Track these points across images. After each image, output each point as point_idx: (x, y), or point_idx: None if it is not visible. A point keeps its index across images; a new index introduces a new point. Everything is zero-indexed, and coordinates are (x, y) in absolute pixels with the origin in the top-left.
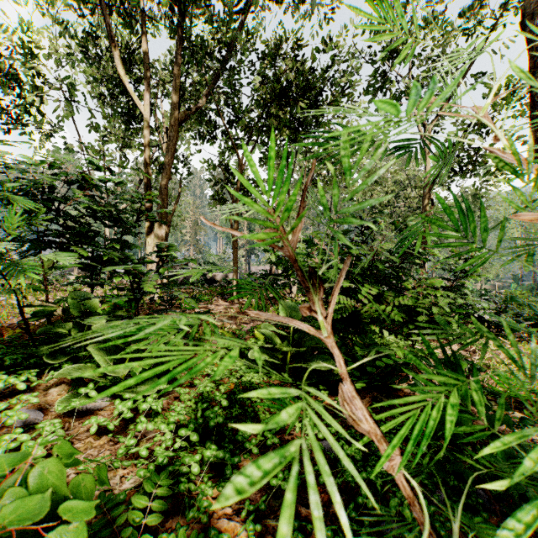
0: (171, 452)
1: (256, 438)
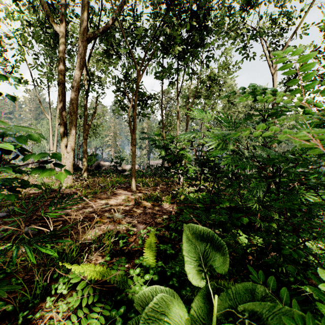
0: None
1: None
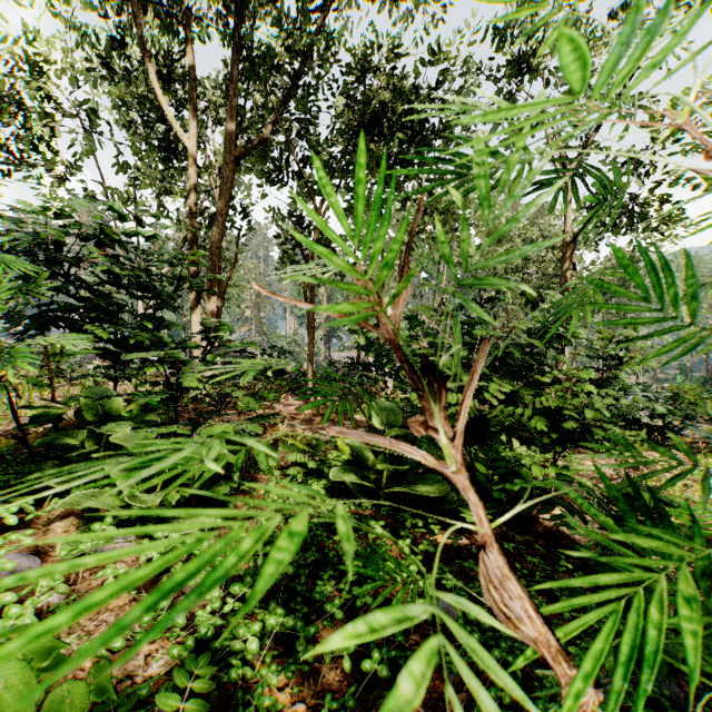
0: (218, 619)
1: (341, 596)
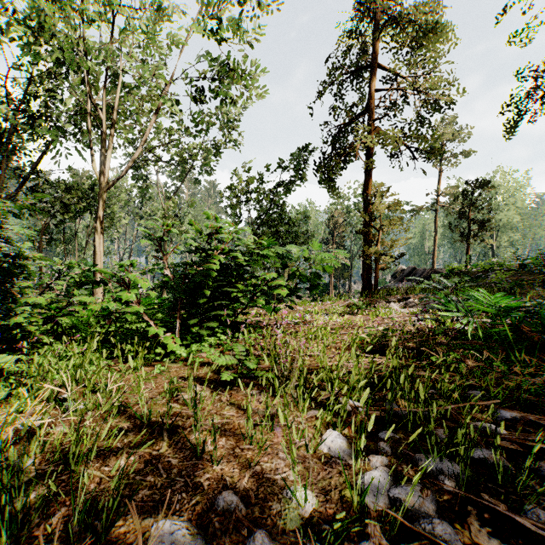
0: None
1: None
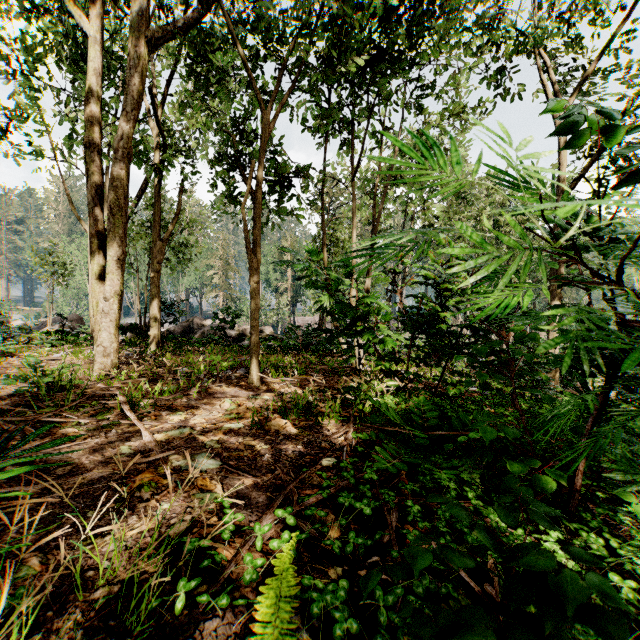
0: None
1: None
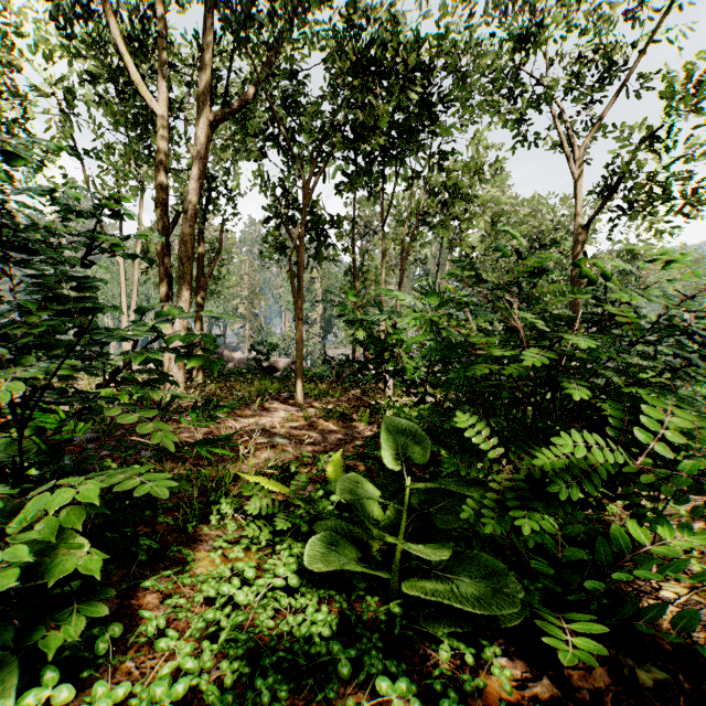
0: None
1: None
